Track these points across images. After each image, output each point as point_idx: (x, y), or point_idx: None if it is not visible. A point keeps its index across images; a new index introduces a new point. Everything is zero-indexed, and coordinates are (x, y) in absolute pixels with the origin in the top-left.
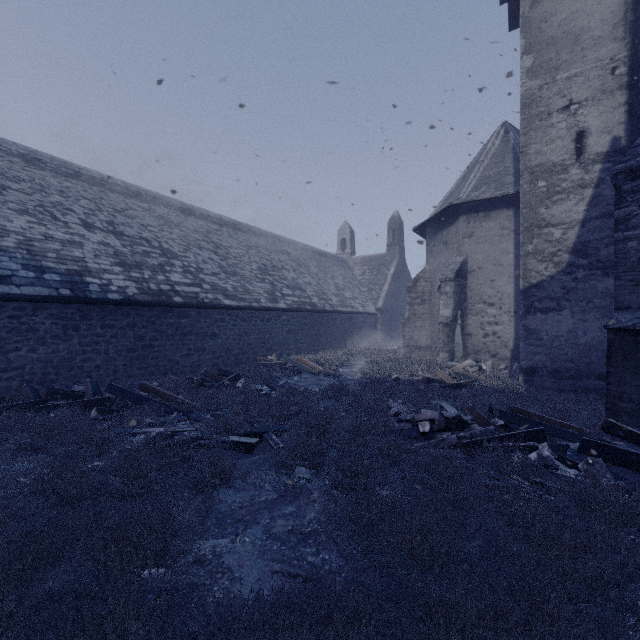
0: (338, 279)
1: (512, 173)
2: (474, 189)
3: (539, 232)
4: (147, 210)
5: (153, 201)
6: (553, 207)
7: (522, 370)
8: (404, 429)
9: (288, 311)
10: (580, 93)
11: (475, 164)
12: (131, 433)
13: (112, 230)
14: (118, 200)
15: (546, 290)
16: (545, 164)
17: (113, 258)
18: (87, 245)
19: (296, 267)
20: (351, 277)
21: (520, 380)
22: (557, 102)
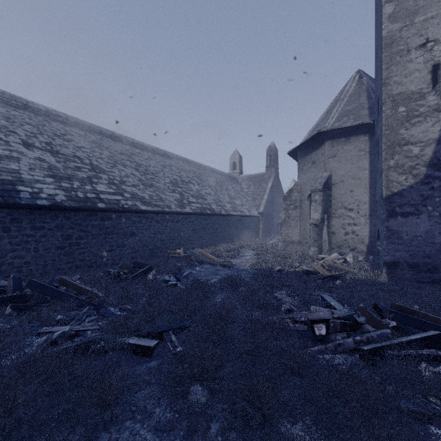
0: (231, 191)
1: (367, 107)
2: (337, 120)
3: (400, 149)
4: (83, 136)
5: (89, 130)
6: (412, 128)
7: (385, 264)
8: (299, 330)
9: (193, 214)
10: (435, 32)
11: (336, 102)
12: (36, 332)
13: (49, 149)
14: (58, 127)
15: (406, 197)
16: (405, 93)
17: (47, 171)
18: (24, 160)
19: (199, 182)
20: (240, 190)
21: (383, 272)
22: (415, 41)
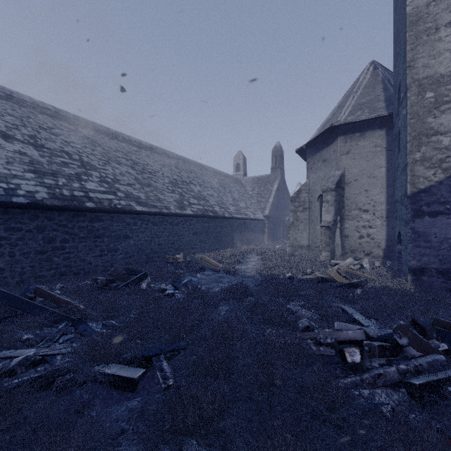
0: (234, 193)
1: (383, 100)
2: (350, 114)
3: (427, 140)
4: (73, 131)
5: (80, 125)
6: (441, 116)
7: (410, 270)
8: (324, 354)
9: (194, 217)
10: None
11: (349, 95)
12: None
13: (33, 142)
14: (46, 120)
15: (434, 195)
16: (433, 76)
17: (27, 165)
18: (0, 152)
19: (201, 182)
20: (244, 192)
21: (408, 279)
22: (445, 17)
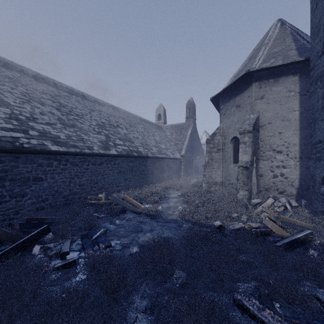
0: (156, 136)
1: (295, 48)
2: (264, 61)
3: None
4: None
5: (5, 66)
6: None
7: None
8: None
9: (118, 157)
10: None
11: (259, 47)
12: None
13: None
14: None
15: None
16: None
17: None
18: None
19: (128, 127)
20: (164, 136)
21: None
22: None
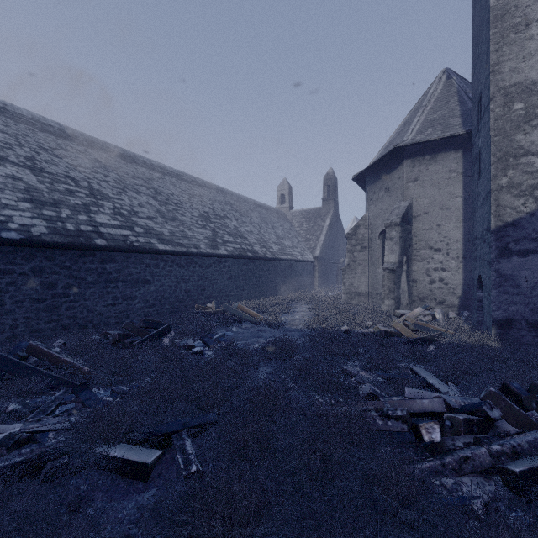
0: (278, 229)
1: (459, 115)
2: (419, 132)
3: (515, 162)
4: (82, 152)
5: (91, 145)
6: (533, 132)
7: (495, 322)
8: (393, 431)
9: (229, 257)
10: None
11: (417, 110)
12: None
13: (30, 165)
14: (47, 139)
15: (525, 229)
16: (522, 83)
17: (22, 193)
18: None
19: (238, 216)
20: (290, 228)
21: (492, 334)
22: (537, 10)
